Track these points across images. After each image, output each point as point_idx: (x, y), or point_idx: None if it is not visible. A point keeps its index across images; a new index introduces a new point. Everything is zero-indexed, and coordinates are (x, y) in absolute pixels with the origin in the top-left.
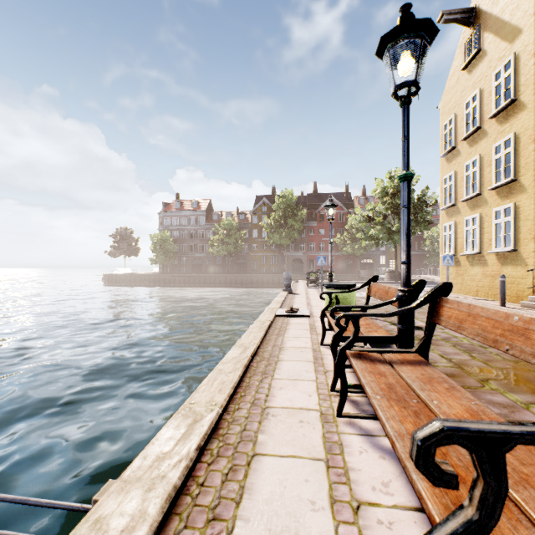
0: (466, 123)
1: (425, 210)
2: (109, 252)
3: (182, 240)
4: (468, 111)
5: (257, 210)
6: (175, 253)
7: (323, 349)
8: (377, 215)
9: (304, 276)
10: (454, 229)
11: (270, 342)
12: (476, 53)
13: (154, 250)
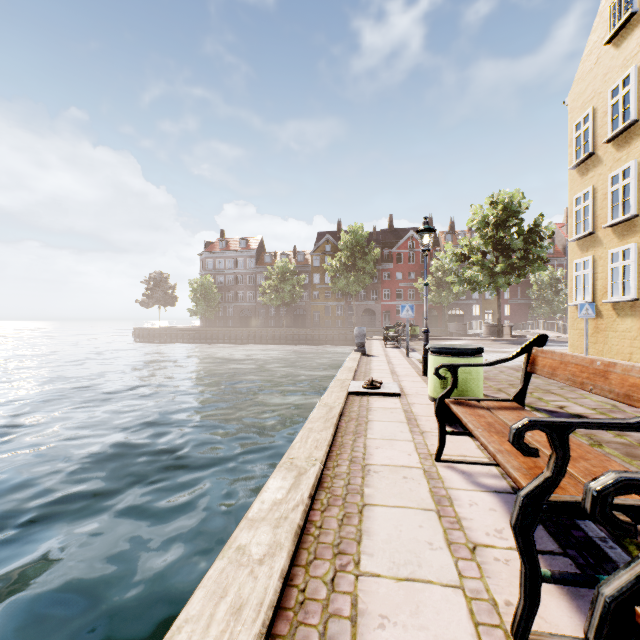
0: (611, 117)
1: (539, 244)
2: (141, 302)
3: (228, 286)
4: (615, 100)
5: (319, 249)
6: (220, 303)
7: (443, 471)
8: (473, 252)
9: (377, 330)
10: (591, 267)
11: (344, 451)
12: (629, 16)
13: (193, 299)
